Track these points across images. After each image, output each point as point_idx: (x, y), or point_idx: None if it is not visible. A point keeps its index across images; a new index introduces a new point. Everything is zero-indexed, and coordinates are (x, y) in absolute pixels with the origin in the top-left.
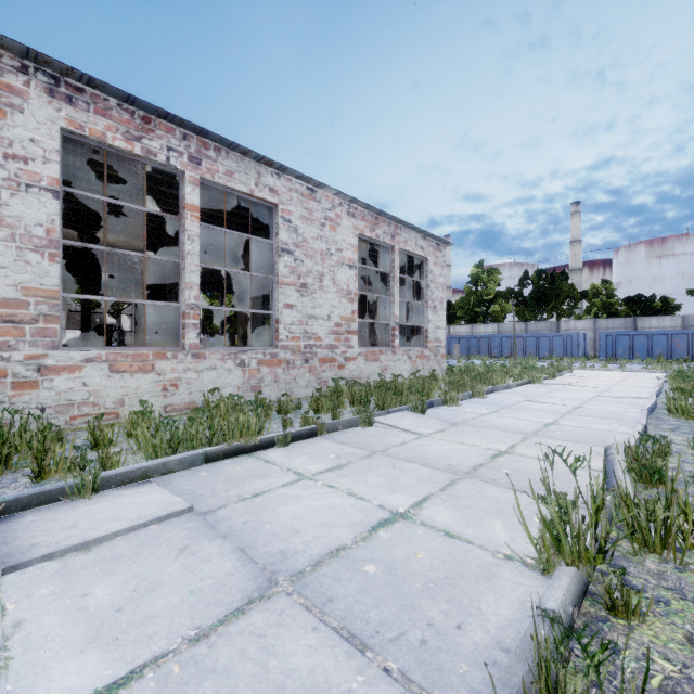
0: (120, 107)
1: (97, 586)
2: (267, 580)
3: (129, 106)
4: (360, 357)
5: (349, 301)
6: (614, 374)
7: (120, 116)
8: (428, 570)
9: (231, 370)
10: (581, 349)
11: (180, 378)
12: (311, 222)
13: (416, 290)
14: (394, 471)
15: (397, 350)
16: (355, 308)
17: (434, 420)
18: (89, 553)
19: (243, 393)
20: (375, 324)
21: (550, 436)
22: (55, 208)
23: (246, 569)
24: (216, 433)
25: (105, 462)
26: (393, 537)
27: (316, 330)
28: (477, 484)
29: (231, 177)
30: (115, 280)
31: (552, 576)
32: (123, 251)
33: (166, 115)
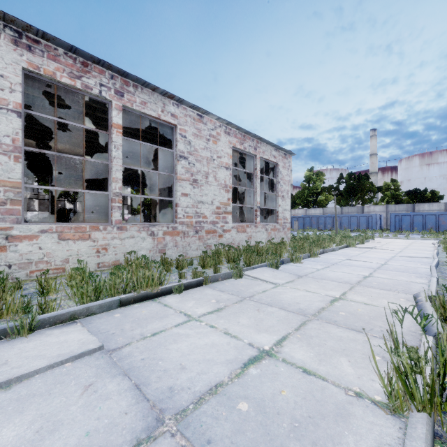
0: (66, 55)
1: (5, 426)
2: (155, 419)
3: (72, 54)
4: (233, 229)
5: (226, 192)
6: (402, 241)
7: (66, 61)
8: (293, 409)
9: (145, 238)
10: (378, 225)
11: (109, 244)
12: (200, 138)
13: (271, 185)
14: (259, 313)
15: (258, 225)
16: (229, 196)
17: (285, 273)
18: (8, 391)
19: (153, 254)
20: (243, 208)
21: (369, 285)
22: (19, 124)
23: (138, 407)
24: (129, 284)
25: (44, 307)
26: (261, 373)
27: (203, 211)
28: (323, 324)
29: (145, 105)
30: (71, 179)
31: (399, 415)
32: (68, 155)
33: (98, 61)
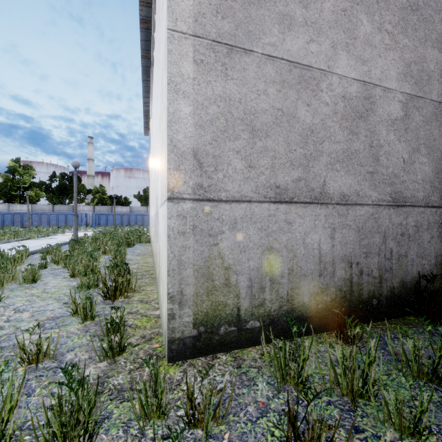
0: None
1: None
2: None
3: None
4: None
5: None
6: None
7: None
8: None
9: None
10: (84, 222)
11: None
12: None
13: None
14: None
15: None
16: None
17: None
18: None
19: None
20: None
21: None
22: None
23: None
24: None
25: None
26: None
27: None
28: None
29: None
30: None
31: None
32: None
33: None
